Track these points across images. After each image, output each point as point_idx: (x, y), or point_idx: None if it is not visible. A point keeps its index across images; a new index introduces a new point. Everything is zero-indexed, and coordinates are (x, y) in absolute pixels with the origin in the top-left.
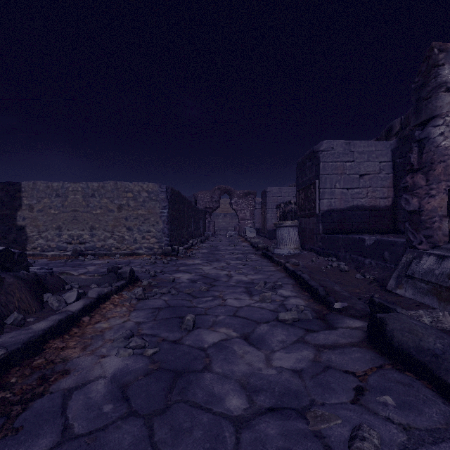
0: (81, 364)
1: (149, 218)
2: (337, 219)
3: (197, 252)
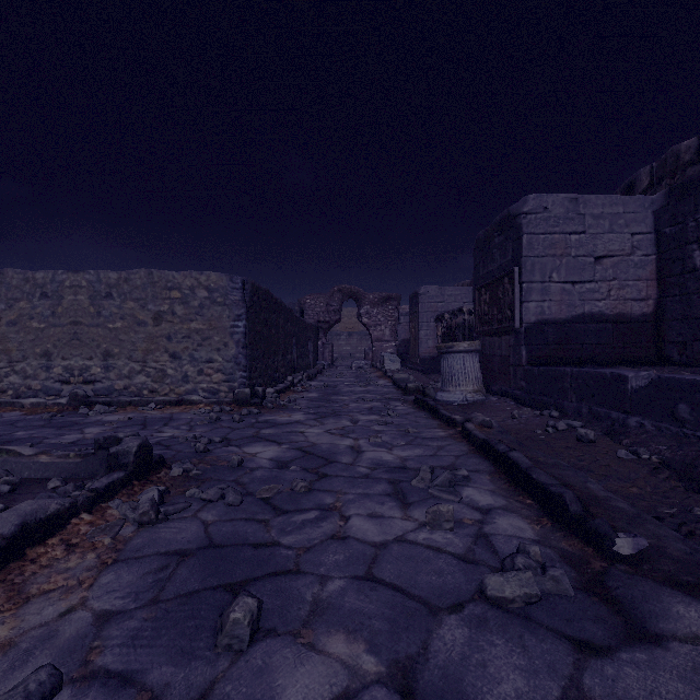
0: None
1: (210, 336)
2: (553, 339)
3: (300, 397)
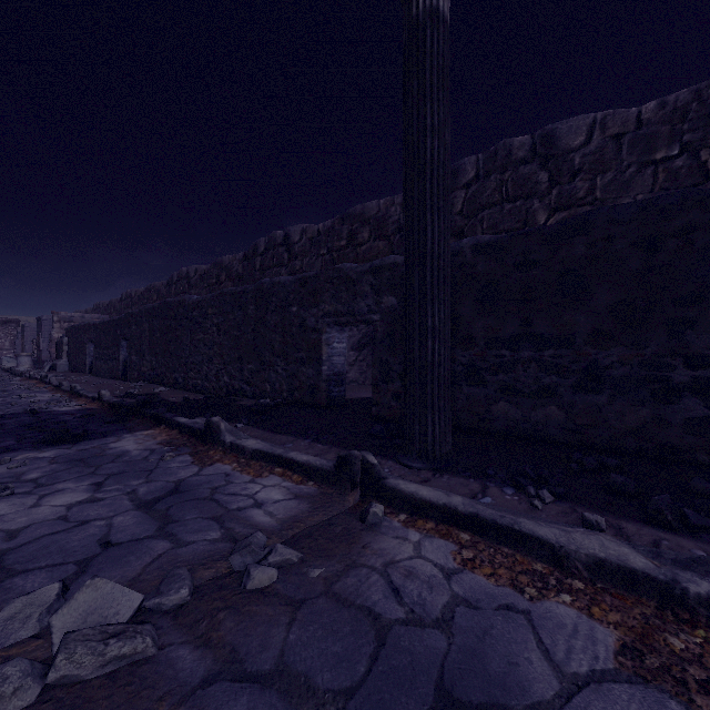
0: None
1: None
2: None
3: None
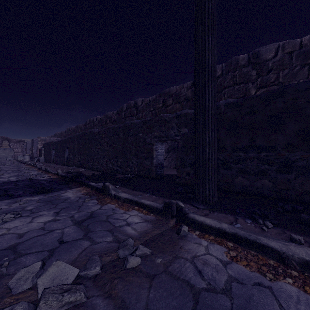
0: None
1: None
2: None
3: None
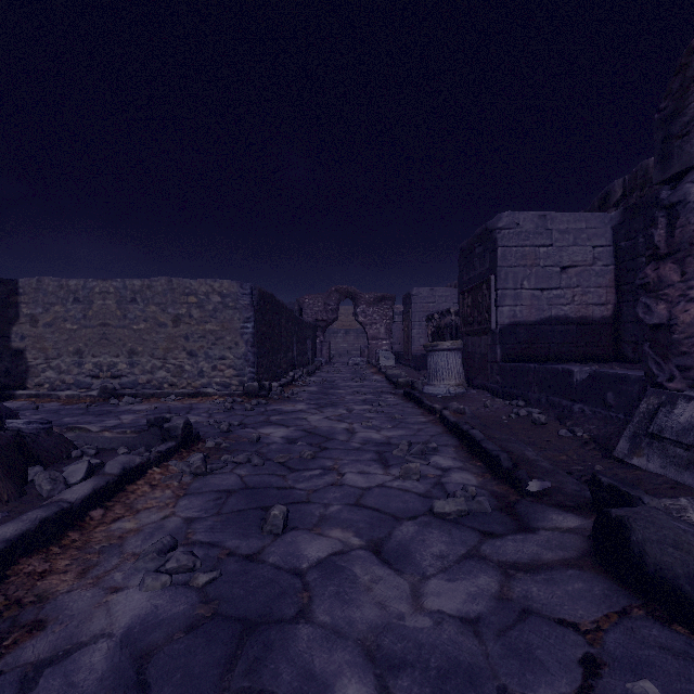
0: (70, 607)
1: (223, 336)
2: (524, 339)
3: (302, 390)
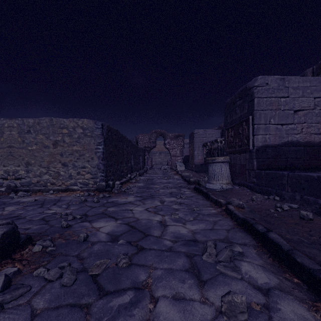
0: None
1: (84, 154)
2: (271, 155)
3: (134, 186)
